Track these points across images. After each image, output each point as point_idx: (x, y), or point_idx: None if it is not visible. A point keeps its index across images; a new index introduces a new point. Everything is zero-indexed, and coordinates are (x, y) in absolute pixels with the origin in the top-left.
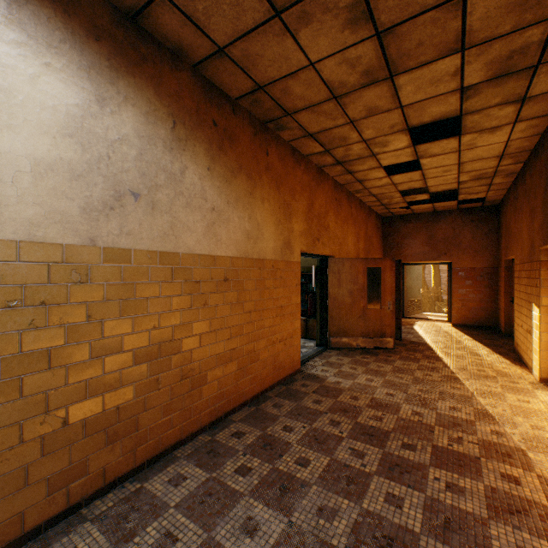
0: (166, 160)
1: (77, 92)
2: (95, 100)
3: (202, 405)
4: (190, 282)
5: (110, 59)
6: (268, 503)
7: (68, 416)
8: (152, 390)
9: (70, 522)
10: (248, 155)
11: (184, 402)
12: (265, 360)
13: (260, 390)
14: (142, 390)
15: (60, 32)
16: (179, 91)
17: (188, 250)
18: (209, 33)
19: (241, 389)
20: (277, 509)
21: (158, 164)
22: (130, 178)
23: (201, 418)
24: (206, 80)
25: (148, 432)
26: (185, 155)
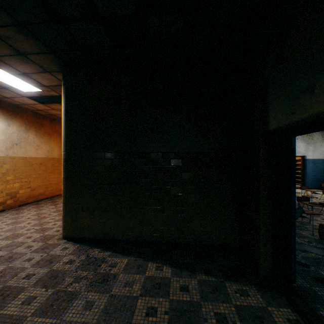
0: (24, 135)
1: (4, 125)
2: (8, 125)
3: (34, 195)
4: (31, 164)
5: (11, 115)
6: (52, 205)
7: (3, 191)
8: (21, 189)
9: (4, 212)
10: (49, 129)
11: (29, 193)
12: (55, 187)
13: (53, 195)
14: (18, 189)
15: (1, 114)
16: (27, 117)
17: (30, 156)
18: (37, 108)
19: (46, 194)
20: (54, 206)
21: (22, 136)
22: (15, 141)
23: (34, 199)
24: (35, 112)
25: (20, 199)
26: (29, 133)
